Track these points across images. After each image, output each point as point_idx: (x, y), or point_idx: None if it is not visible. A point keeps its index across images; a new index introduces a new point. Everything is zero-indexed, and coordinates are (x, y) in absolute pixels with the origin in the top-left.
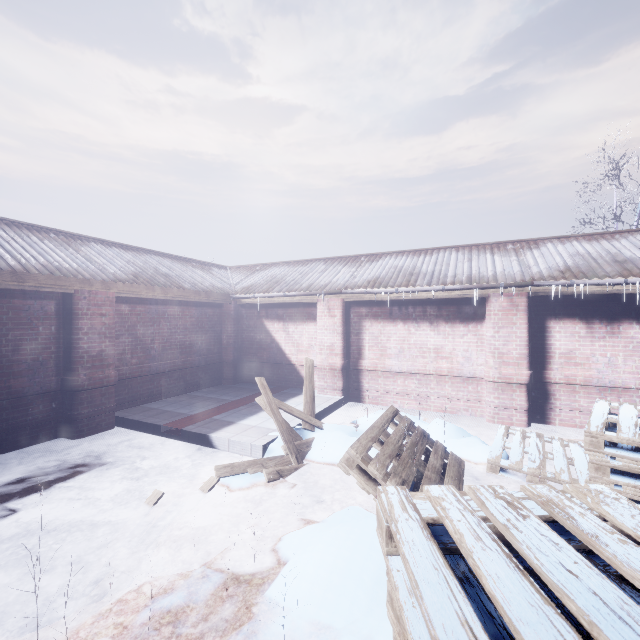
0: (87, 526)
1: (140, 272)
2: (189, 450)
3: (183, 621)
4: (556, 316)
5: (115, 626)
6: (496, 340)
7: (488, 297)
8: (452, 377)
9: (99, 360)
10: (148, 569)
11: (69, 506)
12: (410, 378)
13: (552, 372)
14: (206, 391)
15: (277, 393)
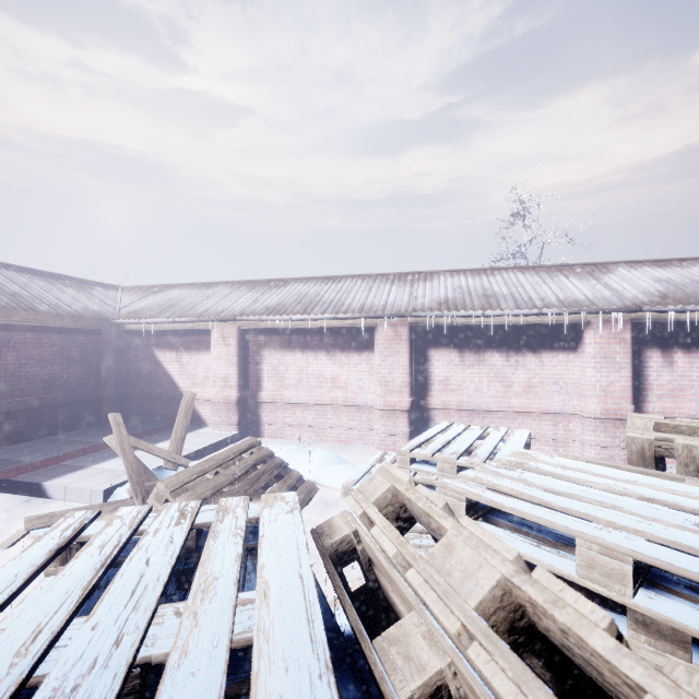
0: None
1: None
2: (19, 503)
3: None
4: (436, 345)
5: None
6: (383, 369)
7: (376, 327)
8: (347, 407)
9: None
10: None
11: None
12: (308, 409)
13: (432, 398)
14: (73, 433)
15: (163, 432)
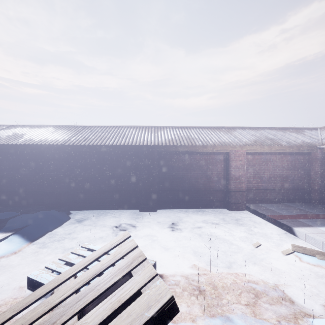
0: (230, 244)
1: (257, 139)
2: (280, 232)
3: (259, 297)
4: None
5: (233, 279)
6: None
7: None
8: None
9: (238, 179)
10: (250, 272)
11: (225, 233)
12: None
13: None
14: (297, 204)
15: None
